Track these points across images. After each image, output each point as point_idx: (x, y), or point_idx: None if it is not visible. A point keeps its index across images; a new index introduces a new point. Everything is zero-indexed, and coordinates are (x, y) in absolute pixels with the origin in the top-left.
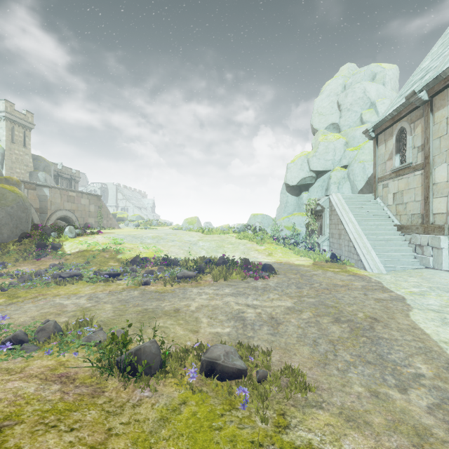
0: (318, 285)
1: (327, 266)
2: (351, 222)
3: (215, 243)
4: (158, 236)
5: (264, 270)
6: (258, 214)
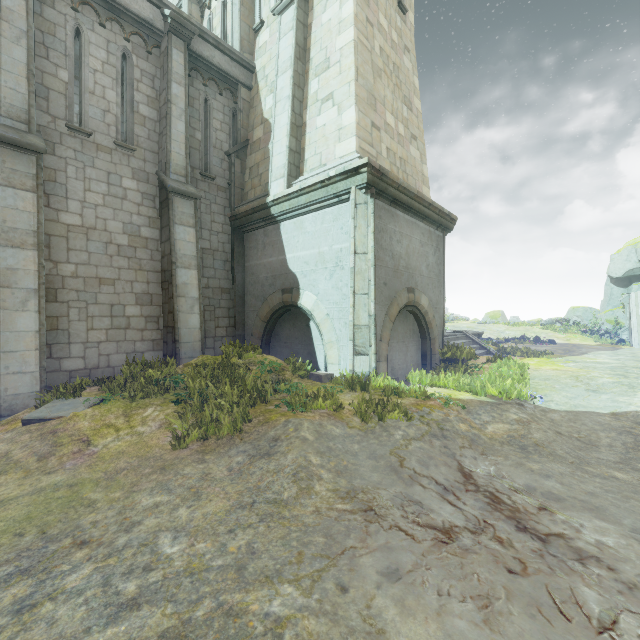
0: (575, 347)
1: (605, 345)
2: (637, 315)
3: (520, 332)
4: (471, 326)
5: (548, 342)
6: (579, 307)
